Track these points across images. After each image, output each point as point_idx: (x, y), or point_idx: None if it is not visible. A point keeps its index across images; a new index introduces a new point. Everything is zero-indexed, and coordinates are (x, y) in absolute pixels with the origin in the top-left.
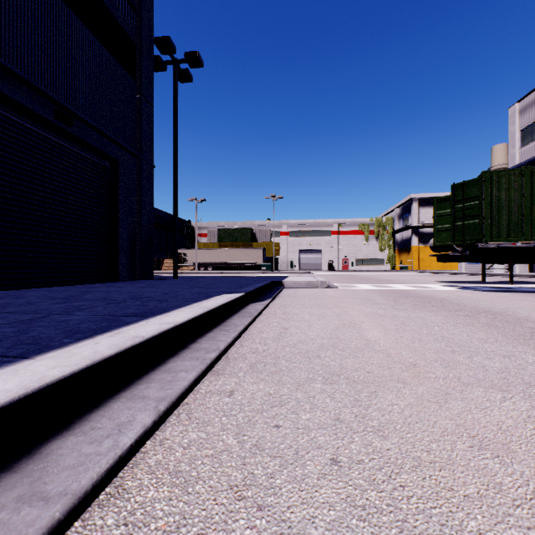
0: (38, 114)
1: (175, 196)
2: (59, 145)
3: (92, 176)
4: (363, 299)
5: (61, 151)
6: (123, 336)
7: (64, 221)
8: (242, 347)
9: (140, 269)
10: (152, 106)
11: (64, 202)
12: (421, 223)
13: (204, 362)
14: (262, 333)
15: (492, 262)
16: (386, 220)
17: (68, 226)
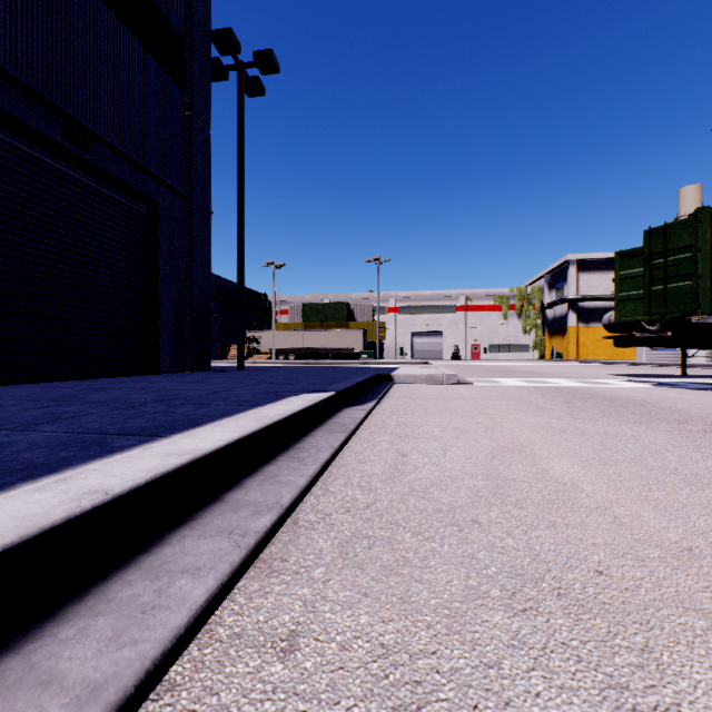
0: (37, 130)
1: (240, 254)
2: (72, 179)
3: (121, 225)
4: (517, 402)
5: (75, 187)
6: (65, 489)
7: (80, 287)
8: (327, 495)
9: (191, 357)
10: (208, 128)
11: (80, 261)
12: (582, 295)
13: (241, 543)
14: (362, 465)
15: (698, 347)
16: (532, 290)
17: (86, 294)
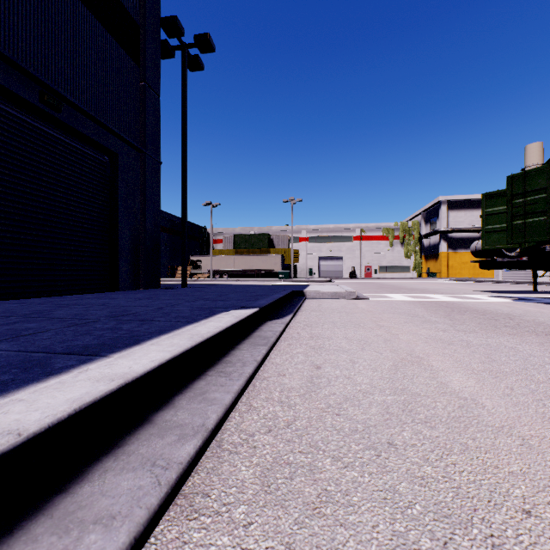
0: (18, 95)
1: (183, 195)
2: (47, 135)
3: (88, 172)
4: (407, 315)
5: (49, 141)
6: None
7: (53, 221)
8: (250, 412)
9: (144, 277)
10: (158, 96)
11: (53, 200)
12: (451, 227)
13: (162, 478)
14: (282, 378)
15: (546, 269)
16: (412, 224)
17: (59, 227)
